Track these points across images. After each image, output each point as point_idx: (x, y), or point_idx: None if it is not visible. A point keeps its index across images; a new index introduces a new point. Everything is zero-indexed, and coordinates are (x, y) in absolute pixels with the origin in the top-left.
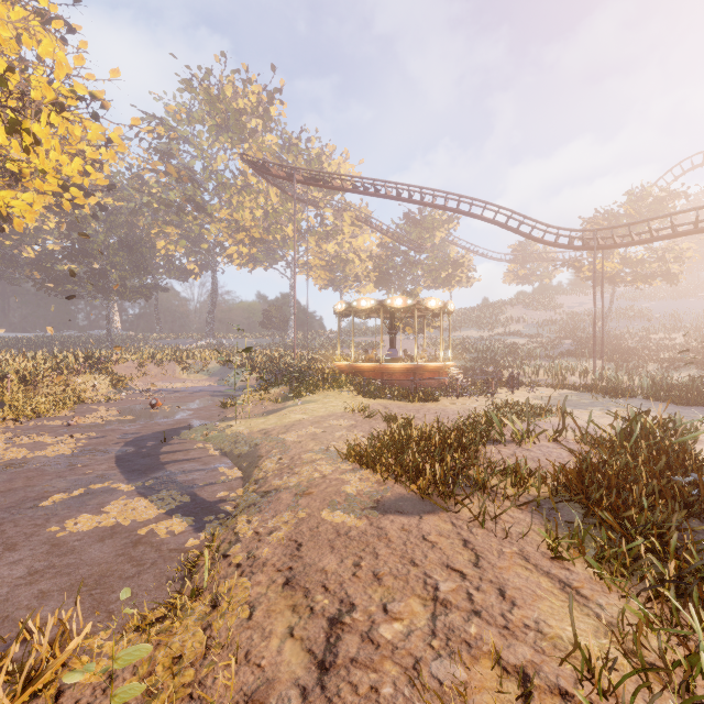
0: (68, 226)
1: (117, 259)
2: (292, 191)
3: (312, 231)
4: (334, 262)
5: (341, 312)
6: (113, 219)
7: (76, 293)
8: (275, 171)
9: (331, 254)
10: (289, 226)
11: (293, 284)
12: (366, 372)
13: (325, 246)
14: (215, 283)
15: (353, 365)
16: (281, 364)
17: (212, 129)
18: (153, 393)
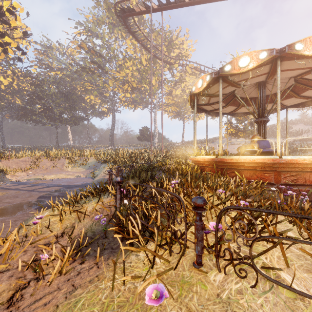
0: (34, 84)
1: (57, 100)
2: (153, 52)
3: (167, 81)
4: (180, 101)
5: (201, 93)
6: (59, 81)
7: (40, 121)
8: (137, 9)
9: (178, 96)
10: (153, 79)
11: (155, 115)
12: (245, 170)
13: (174, 92)
14: (113, 116)
15: (224, 160)
16: (138, 159)
17: (110, 26)
18: (2, 187)
